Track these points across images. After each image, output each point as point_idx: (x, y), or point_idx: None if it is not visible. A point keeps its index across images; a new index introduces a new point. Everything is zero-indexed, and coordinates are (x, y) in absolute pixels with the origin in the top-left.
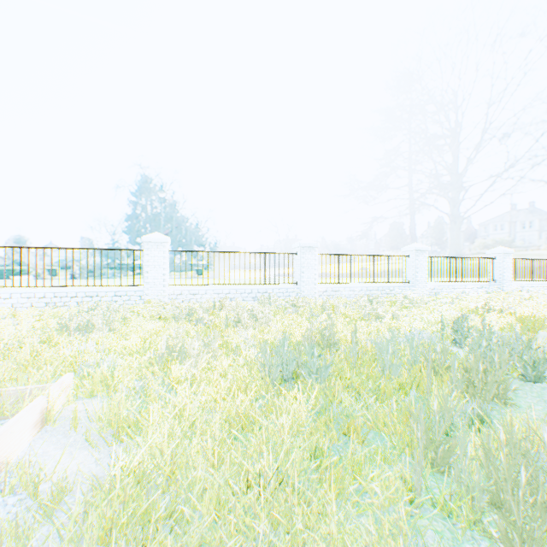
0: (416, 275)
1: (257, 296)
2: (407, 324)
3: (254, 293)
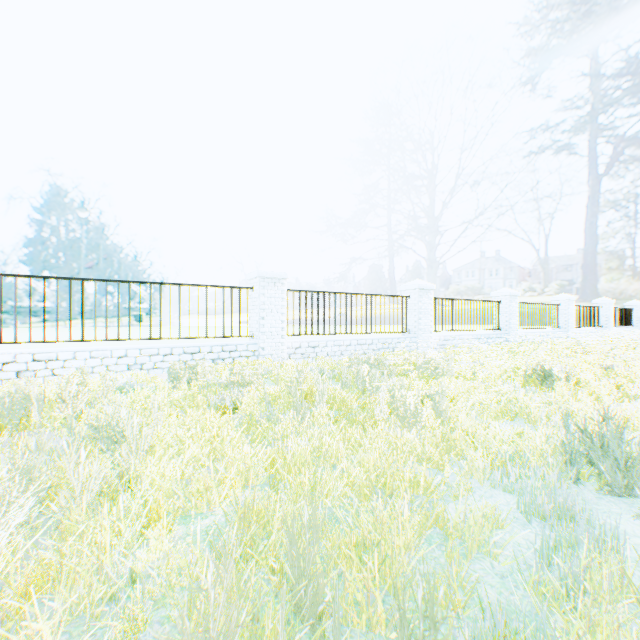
0: (420, 322)
1: (183, 359)
2: (470, 429)
3: (176, 354)
